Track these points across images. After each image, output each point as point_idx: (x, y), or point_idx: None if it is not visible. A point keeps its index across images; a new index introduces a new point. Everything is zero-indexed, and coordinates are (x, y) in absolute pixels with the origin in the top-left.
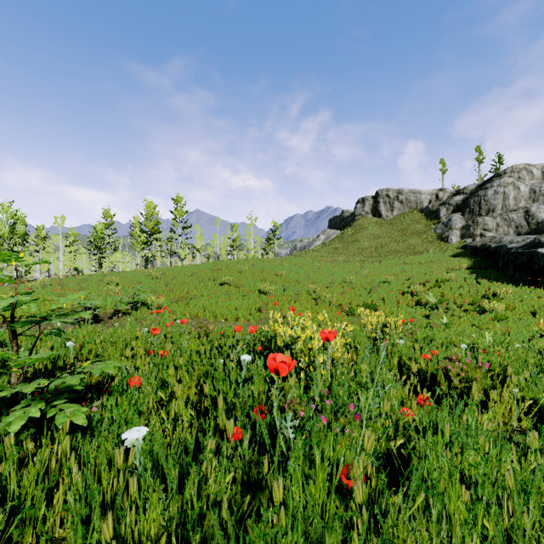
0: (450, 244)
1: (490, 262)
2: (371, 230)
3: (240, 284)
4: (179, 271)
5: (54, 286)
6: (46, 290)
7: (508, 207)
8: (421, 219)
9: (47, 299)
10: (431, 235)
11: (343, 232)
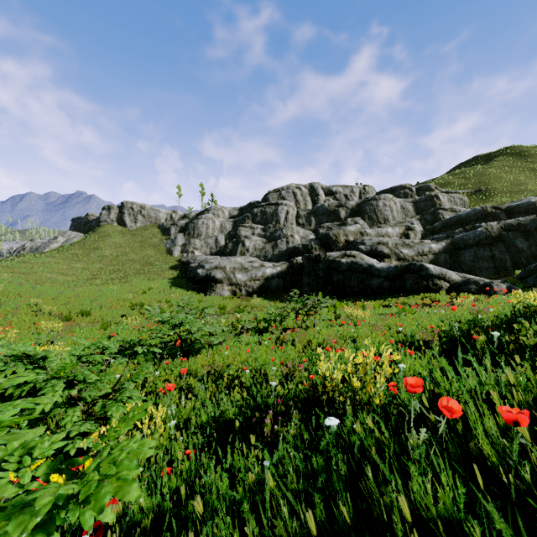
0: (173, 257)
1: None
2: (115, 239)
3: None
4: None
5: None
6: None
7: (209, 234)
8: (158, 234)
9: None
10: (162, 249)
11: (86, 237)
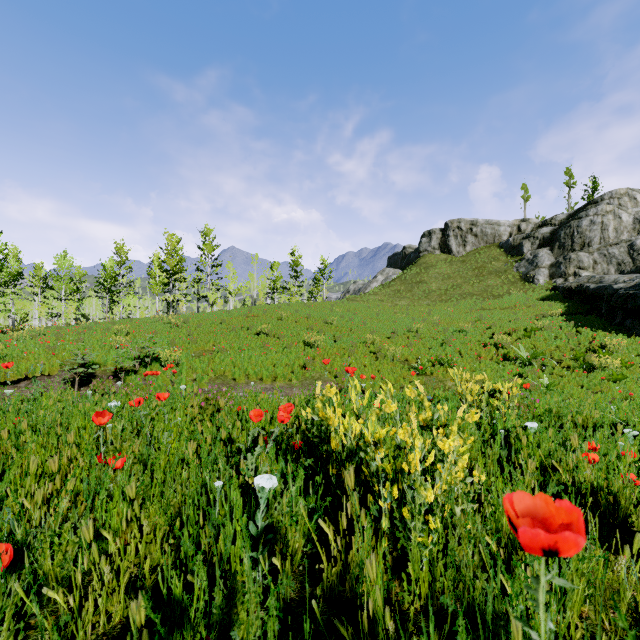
0: (536, 285)
1: (588, 306)
2: (440, 269)
3: (281, 334)
4: (206, 318)
5: (48, 337)
6: (36, 341)
7: (608, 241)
8: (500, 256)
9: (31, 353)
10: (513, 275)
11: (406, 271)
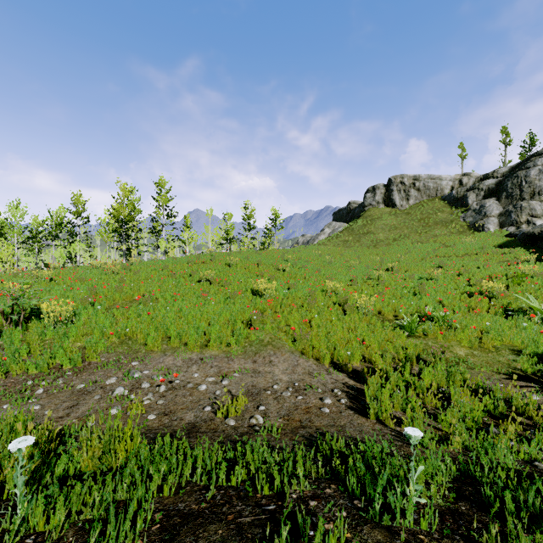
0: (487, 234)
1: None
2: (386, 221)
3: (227, 281)
4: (150, 265)
5: None
6: None
7: None
8: (444, 208)
9: None
10: (460, 225)
11: (352, 224)
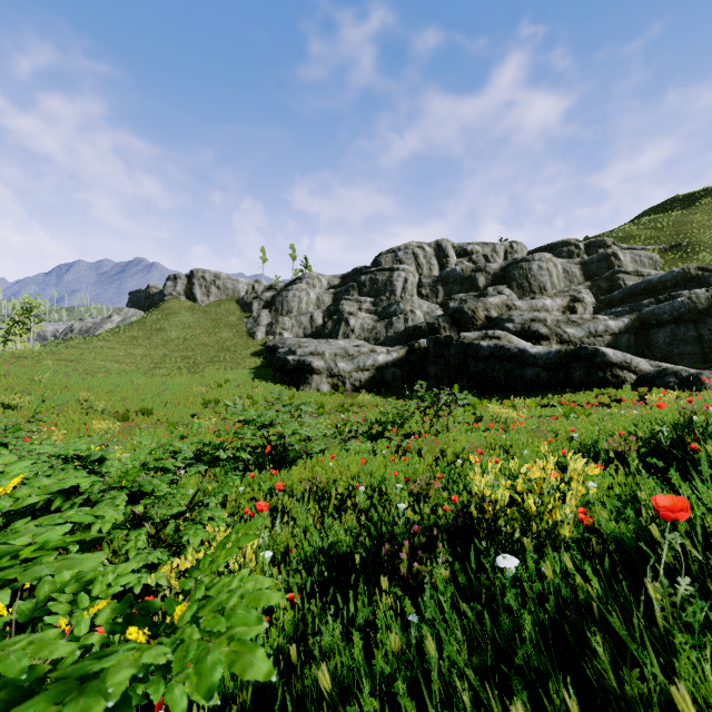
0: (256, 340)
1: None
2: (182, 318)
3: None
4: None
5: None
6: None
7: (302, 310)
8: (236, 310)
9: None
10: (242, 330)
11: (147, 316)
